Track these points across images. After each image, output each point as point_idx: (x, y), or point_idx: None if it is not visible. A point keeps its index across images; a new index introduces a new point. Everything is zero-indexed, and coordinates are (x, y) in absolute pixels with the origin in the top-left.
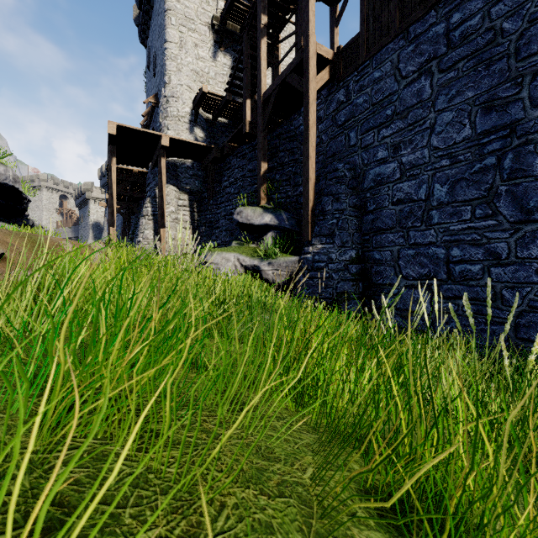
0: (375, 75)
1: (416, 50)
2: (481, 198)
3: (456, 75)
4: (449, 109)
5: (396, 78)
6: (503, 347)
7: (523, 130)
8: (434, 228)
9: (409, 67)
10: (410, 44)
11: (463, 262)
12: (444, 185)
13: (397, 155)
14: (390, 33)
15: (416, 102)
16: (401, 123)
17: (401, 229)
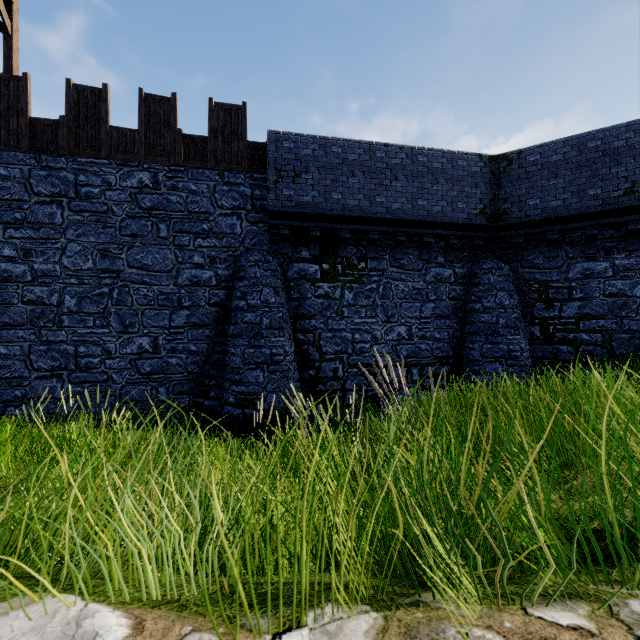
0: (1, 170)
1: (49, 178)
2: (100, 313)
3: (83, 220)
4: (78, 242)
5: (27, 189)
6: (103, 414)
7: (124, 278)
8: (65, 329)
9: (42, 189)
10: (43, 169)
11: (88, 356)
12: (74, 298)
13: (28, 259)
14: (20, 144)
15: (49, 222)
16: (33, 233)
17: (33, 327)
